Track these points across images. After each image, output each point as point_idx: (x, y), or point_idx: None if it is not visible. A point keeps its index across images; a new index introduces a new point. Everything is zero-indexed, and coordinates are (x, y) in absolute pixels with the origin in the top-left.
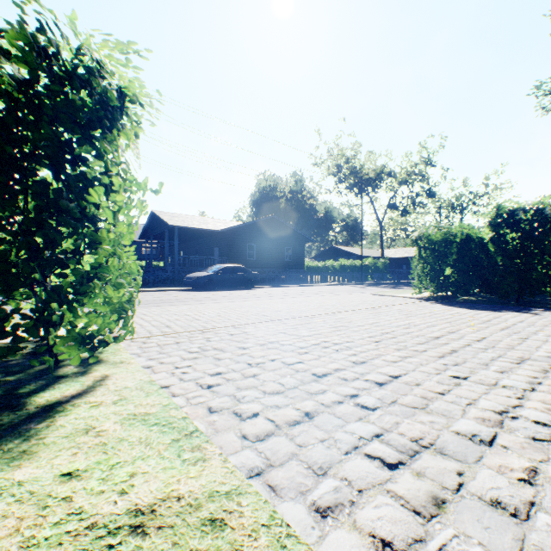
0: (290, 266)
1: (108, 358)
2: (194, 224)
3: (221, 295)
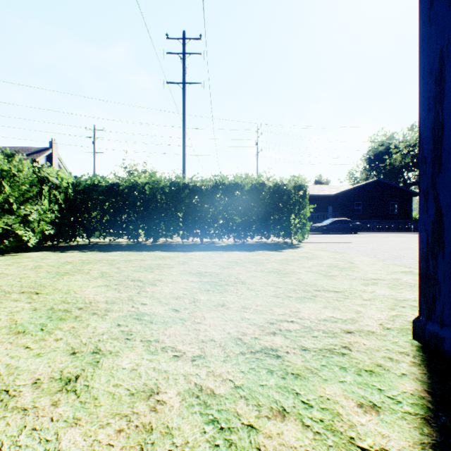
0: (395, 217)
1: (302, 244)
2: (314, 192)
3: (332, 236)
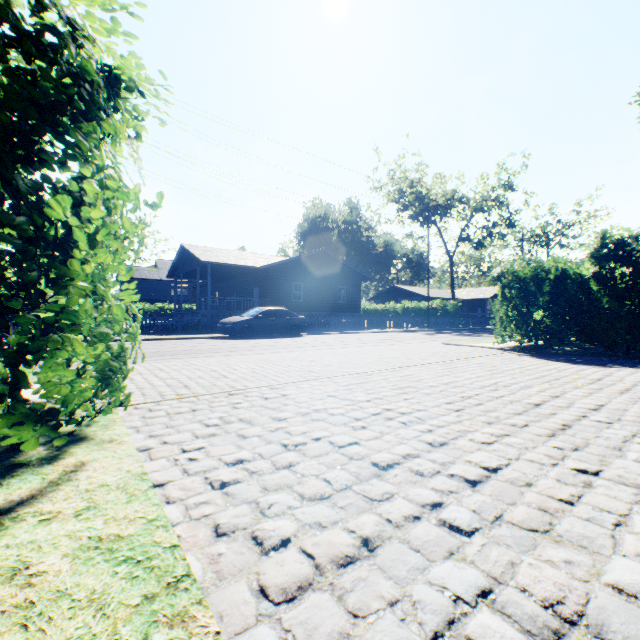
0: (344, 309)
1: (95, 434)
2: (230, 259)
3: (260, 344)
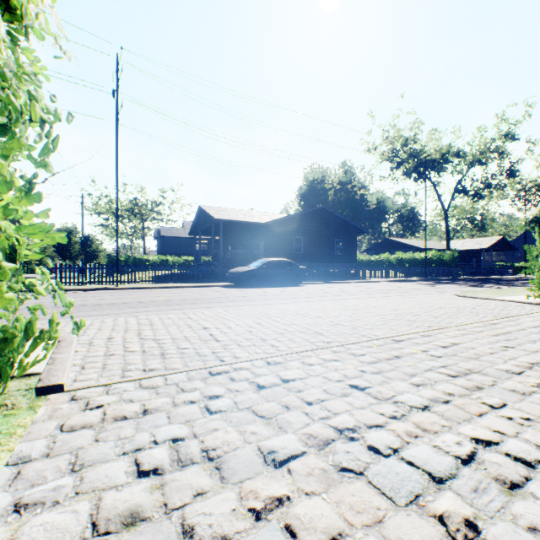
0: (340, 260)
1: None
2: (239, 217)
3: (263, 294)
